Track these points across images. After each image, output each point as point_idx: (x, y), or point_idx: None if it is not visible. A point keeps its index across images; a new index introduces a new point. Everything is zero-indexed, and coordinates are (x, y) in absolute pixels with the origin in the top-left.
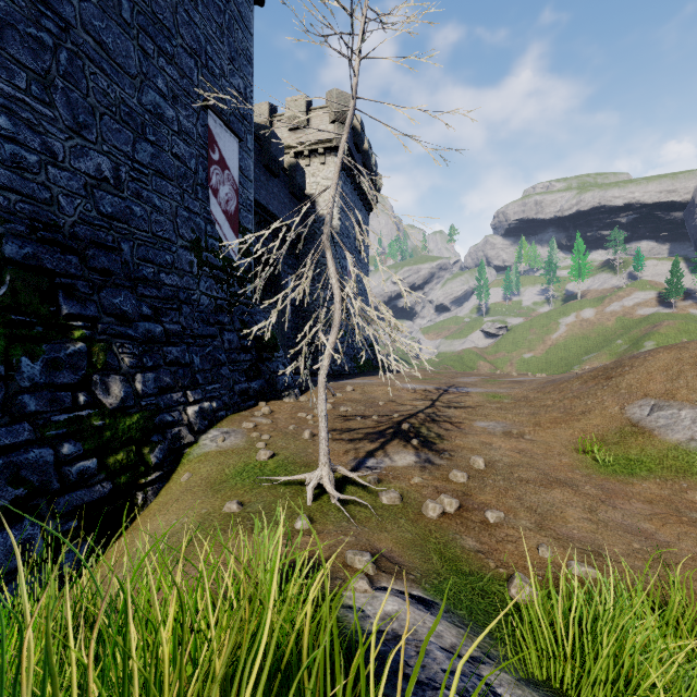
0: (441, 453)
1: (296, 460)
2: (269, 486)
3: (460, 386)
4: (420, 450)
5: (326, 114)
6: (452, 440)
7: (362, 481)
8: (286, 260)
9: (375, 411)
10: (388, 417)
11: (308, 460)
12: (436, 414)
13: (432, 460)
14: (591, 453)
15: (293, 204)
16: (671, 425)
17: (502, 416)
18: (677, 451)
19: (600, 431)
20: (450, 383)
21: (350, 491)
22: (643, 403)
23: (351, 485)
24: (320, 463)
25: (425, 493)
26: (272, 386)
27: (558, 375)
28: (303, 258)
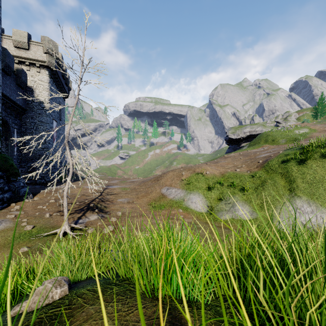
0: (107, 213)
1: (47, 226)
2: (38, 238)
3: (111, 185)
4: (99, 213)
5: (41, 47)
6: (110, 207)
7: (81, 227)
8: (14, 121)
9: (76, 200)
10: (83, 202)
11: (53, 225)
12: (103, 198)
13: (104, 215)
14: (152, 205)
15: (19, 90)
16: (170, 194)
17: (127, 196)
18: (171, 201)
19: (154, 198)
20: (107, 184)
21: (75, 232)
22: (165, 188)
23: (75, 230)
24: (64, 224)
25: (103, 227)
26: (17, 194)
27: (146, 178)
28: (25, 120)
